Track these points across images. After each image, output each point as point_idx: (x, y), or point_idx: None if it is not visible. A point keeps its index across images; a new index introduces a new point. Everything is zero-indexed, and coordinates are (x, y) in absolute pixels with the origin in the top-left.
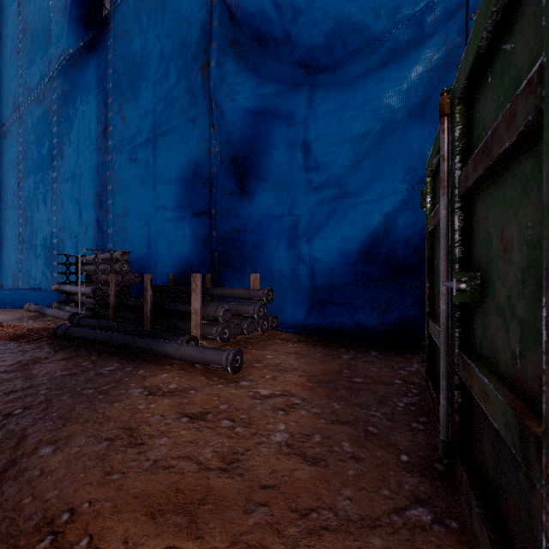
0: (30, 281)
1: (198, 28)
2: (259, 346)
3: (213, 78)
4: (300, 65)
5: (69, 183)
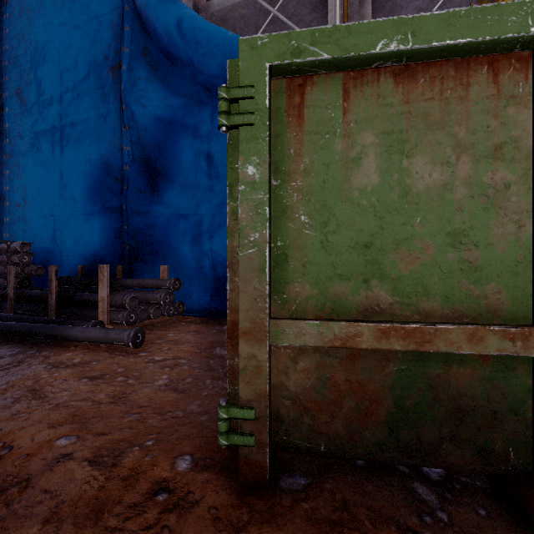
0: None
1: (109, 29)
2: (164, 328)
3: (124, 80)
4: (204, 87)
5: None
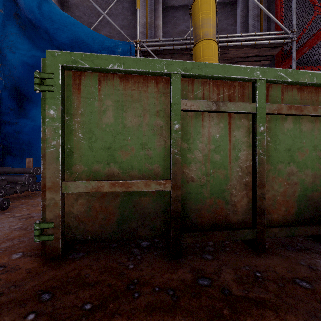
0: None
1: None
2: (27, 198)
3: None
4: (58, 48)
5: None
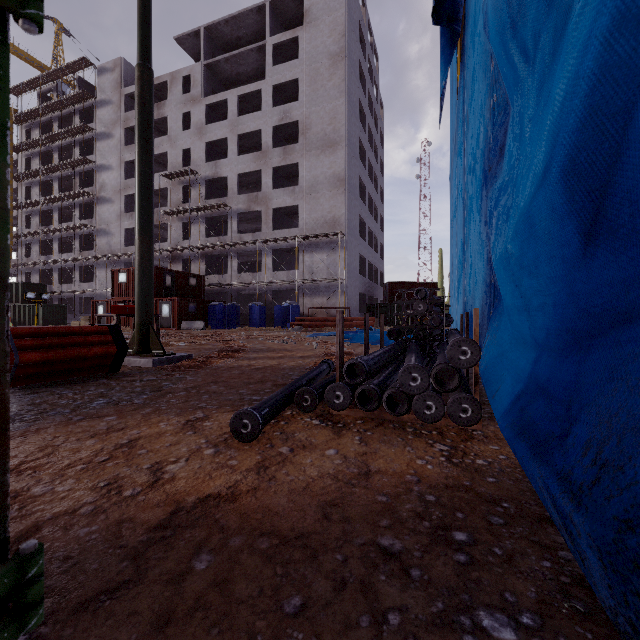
0: (453, 325)
1: None
2: (380, 438)
3: None
4: None
5: (458, 220)
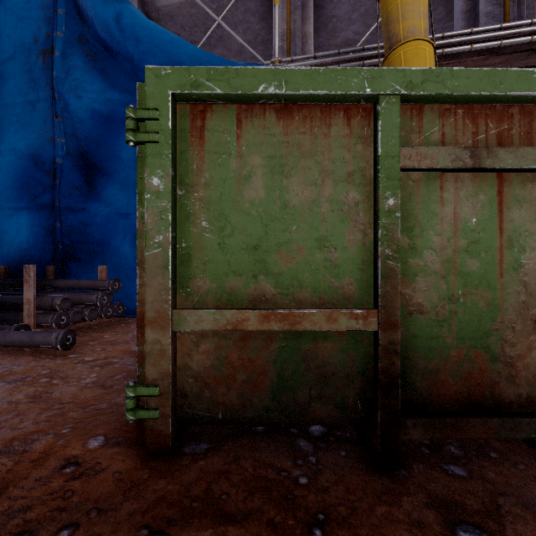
0: None
1: (39, 9)
2: (101, 330)
3: (57, 67)
4: None
5: None
